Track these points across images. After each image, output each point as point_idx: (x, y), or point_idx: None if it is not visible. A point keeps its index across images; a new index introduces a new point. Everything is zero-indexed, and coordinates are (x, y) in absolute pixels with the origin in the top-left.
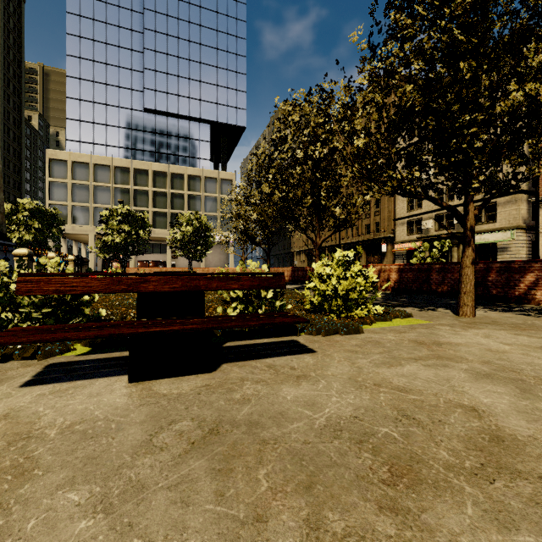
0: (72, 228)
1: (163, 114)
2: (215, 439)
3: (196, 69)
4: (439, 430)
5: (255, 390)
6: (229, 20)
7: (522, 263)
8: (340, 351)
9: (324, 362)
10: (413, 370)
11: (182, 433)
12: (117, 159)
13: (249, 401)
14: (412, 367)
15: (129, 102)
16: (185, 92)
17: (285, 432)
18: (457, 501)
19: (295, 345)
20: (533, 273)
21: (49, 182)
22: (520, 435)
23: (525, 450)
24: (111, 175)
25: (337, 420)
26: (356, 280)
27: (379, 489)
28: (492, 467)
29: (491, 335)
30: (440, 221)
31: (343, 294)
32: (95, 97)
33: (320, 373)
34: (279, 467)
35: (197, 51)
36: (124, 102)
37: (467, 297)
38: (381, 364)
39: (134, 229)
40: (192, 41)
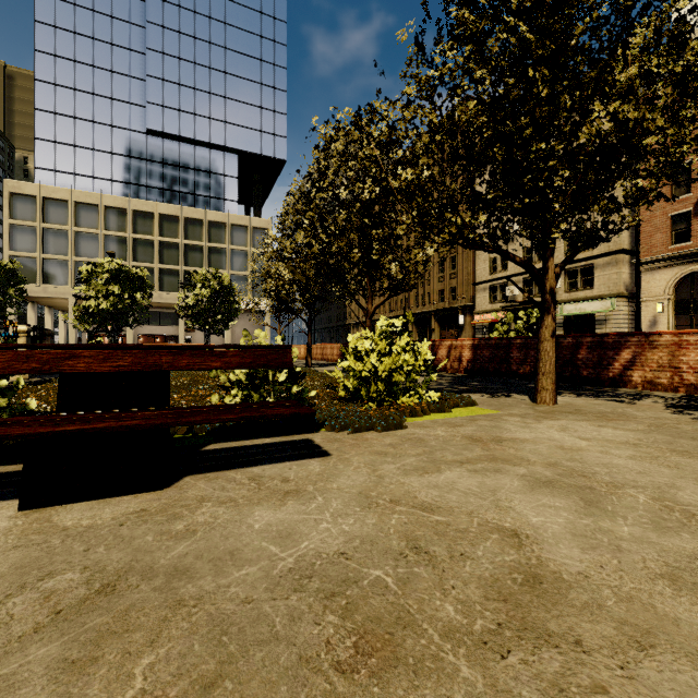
0: (43, 289)
1: (173, 139)
2: (101, 602)
3: (220, 80)
4: (456, 570)
5: (212, 516)
6: (263, 19)
7: (616, 337)
8: (364, 454)
9: (335, 469)
10: (453, 478)
11: (52, 594)
12: (108, 197)
13: (193, 535)
14: (452, 474)
15: (127, 119)
16: (205, 111)
17: (223, 584)
18: (441, 696)
19: (307, 446)
20: (630, 349)
21: (9, 225)
22: (567, 572)
23: (567, 597)
24: (100, 218)
25: (312, 560)
26: (402, 357)
27: (325, 682)
28: (512, 629)
29: (569, 428)
30: (529, 286)
31: (386, 376)
32: (77, 111)
33: (322, 486)
34: (181, 648)
35: (221, 56)
36: (120, 119)
37: (547, 379)
38: (412, 471)
39: (127, 290)
40: (214, 43)
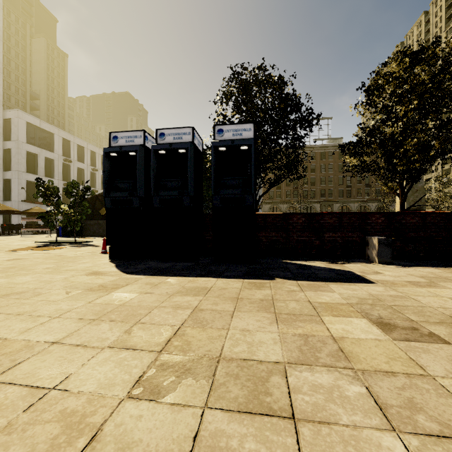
0: None
1: None
2: None
3: None
4: None
5: None
6: None
7: None
8: None
9: None
10: None
11: None
12: None
13: None
14: None
15: None
16: None
17: None
18: None
19: None
20: None
21: None
22: None
23: None
24: None
25: None
26: None
27: None
28: None
29: None
30: None
31: None
32: None
33: None
34: None
35: None
36: None
37: None
38: None
39: None
40: None
